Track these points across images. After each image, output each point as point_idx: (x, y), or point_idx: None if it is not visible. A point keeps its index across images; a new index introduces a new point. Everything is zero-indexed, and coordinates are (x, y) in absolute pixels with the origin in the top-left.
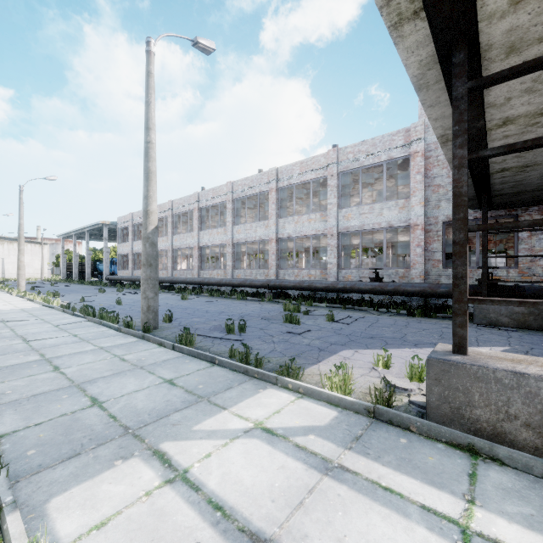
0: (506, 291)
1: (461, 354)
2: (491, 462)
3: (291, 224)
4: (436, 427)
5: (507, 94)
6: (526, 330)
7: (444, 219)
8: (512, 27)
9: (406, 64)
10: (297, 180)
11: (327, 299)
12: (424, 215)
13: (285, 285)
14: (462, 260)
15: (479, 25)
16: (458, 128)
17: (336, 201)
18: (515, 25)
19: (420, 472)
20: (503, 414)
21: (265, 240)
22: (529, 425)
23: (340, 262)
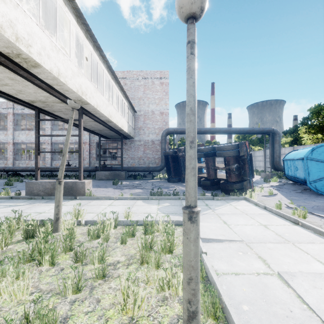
0: (108, 168)
1: (36, 180)
2: (34, 199)
3: (24, 135)
4: (25, 196)
5: (66, 117)
6: (108, 180)
7: (96, 141)
8: (49, 109)
9: (26, 108)
10: (28, 111)
11: (42, 175)
12: (89, 138)
13: (16, 169)
14: (37, 159)
15: (40, 107)
16: (36, 128)
17: (50, 127)
18: (49, 109)
19: (12, 202)
20: (39, 190)
21: (4, 143)
22: (43, 191)
23: (53, 157)
